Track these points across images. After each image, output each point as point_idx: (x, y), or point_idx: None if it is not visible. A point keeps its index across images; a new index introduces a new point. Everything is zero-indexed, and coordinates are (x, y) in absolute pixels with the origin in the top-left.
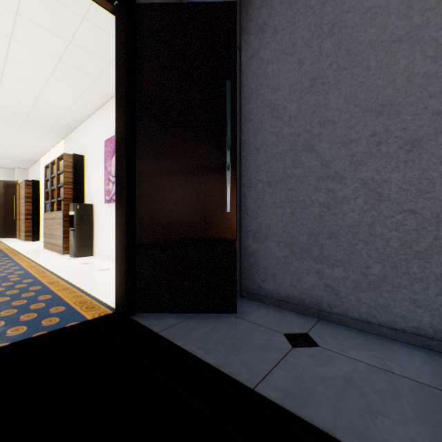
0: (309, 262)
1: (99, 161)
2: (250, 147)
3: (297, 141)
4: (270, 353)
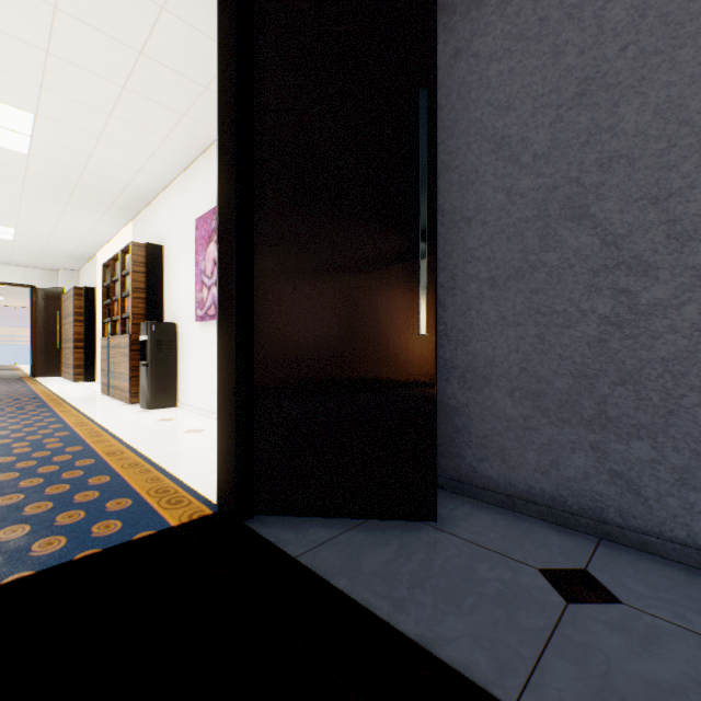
0: (576, 428)
1: (187, 253)
2: (453, 217)
3: (550, 201)
4: (524, 614)
